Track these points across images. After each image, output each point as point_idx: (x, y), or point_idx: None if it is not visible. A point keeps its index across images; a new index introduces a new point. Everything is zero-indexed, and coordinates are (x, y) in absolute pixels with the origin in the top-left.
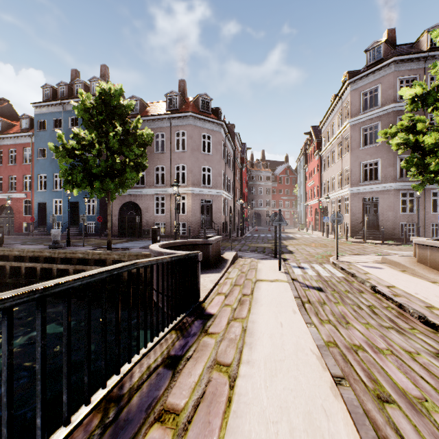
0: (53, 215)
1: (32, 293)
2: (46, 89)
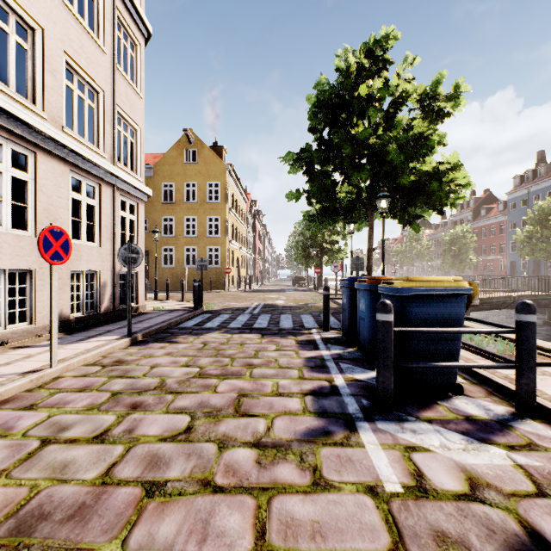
0: (516, 270)
1: (503, 276)
2: (515, 179)
